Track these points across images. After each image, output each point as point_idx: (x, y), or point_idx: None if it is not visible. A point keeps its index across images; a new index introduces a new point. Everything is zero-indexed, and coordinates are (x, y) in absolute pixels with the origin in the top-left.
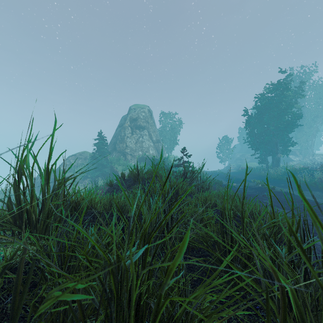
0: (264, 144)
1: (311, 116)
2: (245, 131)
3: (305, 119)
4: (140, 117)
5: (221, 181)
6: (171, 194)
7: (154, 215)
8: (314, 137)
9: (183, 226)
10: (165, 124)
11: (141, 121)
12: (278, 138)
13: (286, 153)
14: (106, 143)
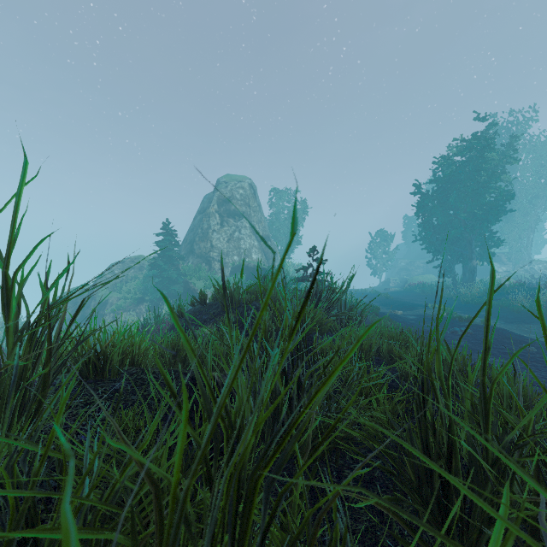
0: (448, 243)
1: (526, 196)
2: (414, 222)
3: (516, 202)
4: (235, 197)
5: (376, 308)
6: (301, 336)
7: (268, 411)
8: (532, 231)
9: (323, 402)
10: (278, 210)
11: (237, 203)
12: (473, 232)
13: (487, 259)
14: (176, 241)
